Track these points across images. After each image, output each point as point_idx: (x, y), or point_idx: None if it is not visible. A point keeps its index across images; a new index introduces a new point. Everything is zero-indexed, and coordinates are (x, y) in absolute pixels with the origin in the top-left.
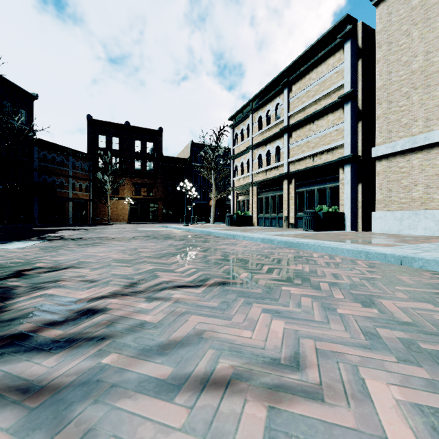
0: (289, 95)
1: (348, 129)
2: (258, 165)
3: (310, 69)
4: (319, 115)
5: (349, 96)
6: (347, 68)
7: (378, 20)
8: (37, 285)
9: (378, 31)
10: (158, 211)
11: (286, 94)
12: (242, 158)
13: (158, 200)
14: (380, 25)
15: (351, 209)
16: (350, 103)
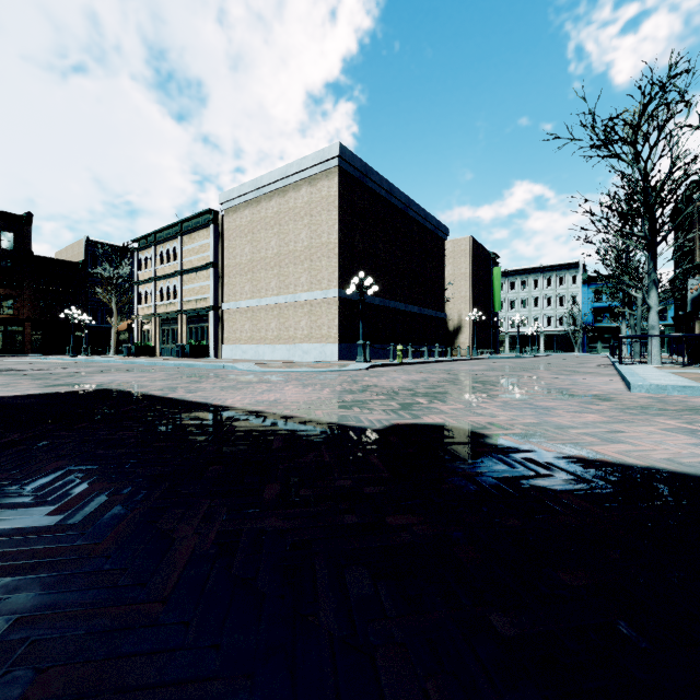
0: (182, 243)
1: (212, 287)
2: (161, 298)
3: (195, 231)
4: (200, 270)
5: (212, 265)
6: (212, 244)
7: (226, 222)
8: (10, 369)
9: (226, 229)
10: (23, 338)
11: (180, 242)
12: (146, 286)
13: (23, 321)
14: (226, 226)
15: (214, 343)
16: (213, 270)
